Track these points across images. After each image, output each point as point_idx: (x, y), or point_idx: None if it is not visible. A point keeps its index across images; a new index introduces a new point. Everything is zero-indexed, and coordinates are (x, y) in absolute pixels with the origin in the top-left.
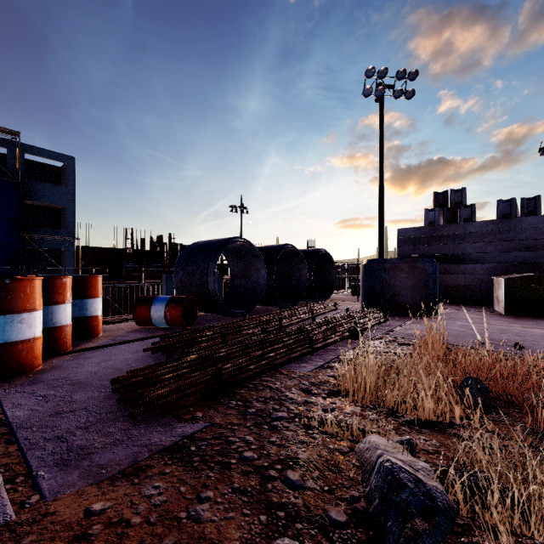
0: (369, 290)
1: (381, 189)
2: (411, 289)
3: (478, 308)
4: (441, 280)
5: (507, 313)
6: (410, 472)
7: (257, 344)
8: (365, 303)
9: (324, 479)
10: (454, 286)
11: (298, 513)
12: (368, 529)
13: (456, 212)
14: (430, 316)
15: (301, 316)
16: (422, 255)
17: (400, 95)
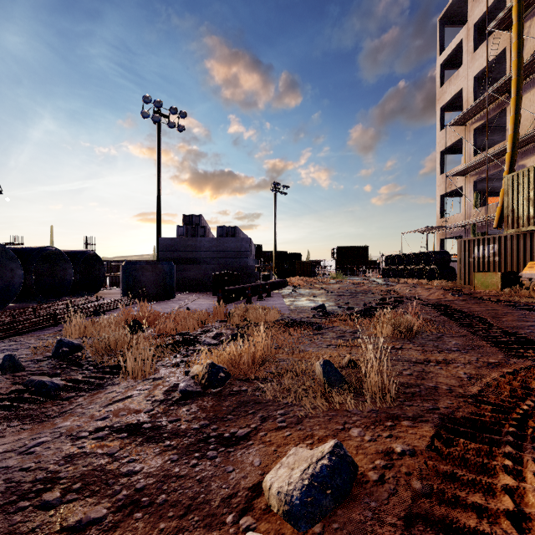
0: (125, 284)
1: (158, 199)
2: (154, 282)
3: (206, 293)
4: (187, 275)
5: (215, 294)
6: (69, 340)
7: (7, 323)
8: (123, 294)
9: (37, 354)
10: (195, 279)
11: (21, 361)
12: (49, 357)
13: (196, 230)
14: (167, 300)
15: (58, 307)
16: (177, 258)
17: (174, 126)
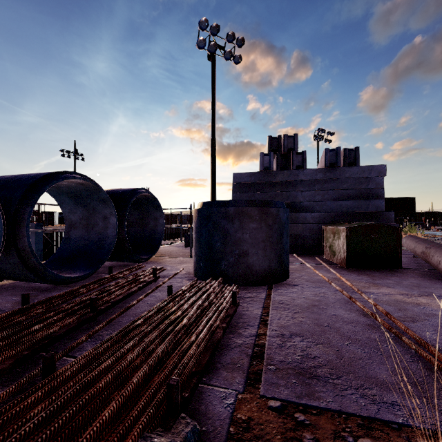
0: (205, 247)
1: (213, 142)
2: (264, 245)
3: (312, 258)
4: None
5: (349, 266)
6: None
7: None
8: (200, 266)
9: None
10: None
11: None
12: None
13: (288, 159)
14: (284, 281)
15: (48, 330)
16: None
17: (230, 58)
